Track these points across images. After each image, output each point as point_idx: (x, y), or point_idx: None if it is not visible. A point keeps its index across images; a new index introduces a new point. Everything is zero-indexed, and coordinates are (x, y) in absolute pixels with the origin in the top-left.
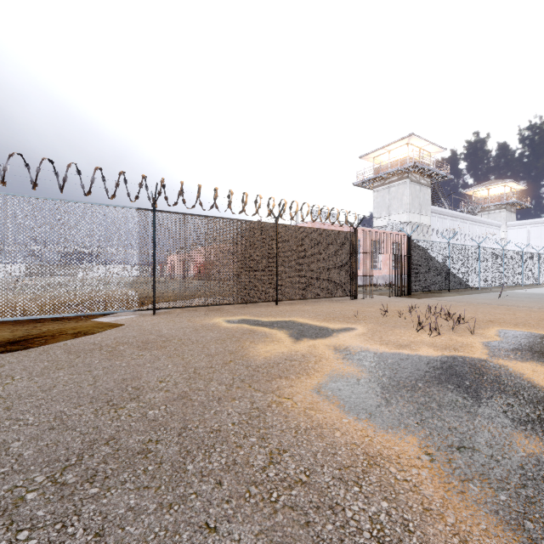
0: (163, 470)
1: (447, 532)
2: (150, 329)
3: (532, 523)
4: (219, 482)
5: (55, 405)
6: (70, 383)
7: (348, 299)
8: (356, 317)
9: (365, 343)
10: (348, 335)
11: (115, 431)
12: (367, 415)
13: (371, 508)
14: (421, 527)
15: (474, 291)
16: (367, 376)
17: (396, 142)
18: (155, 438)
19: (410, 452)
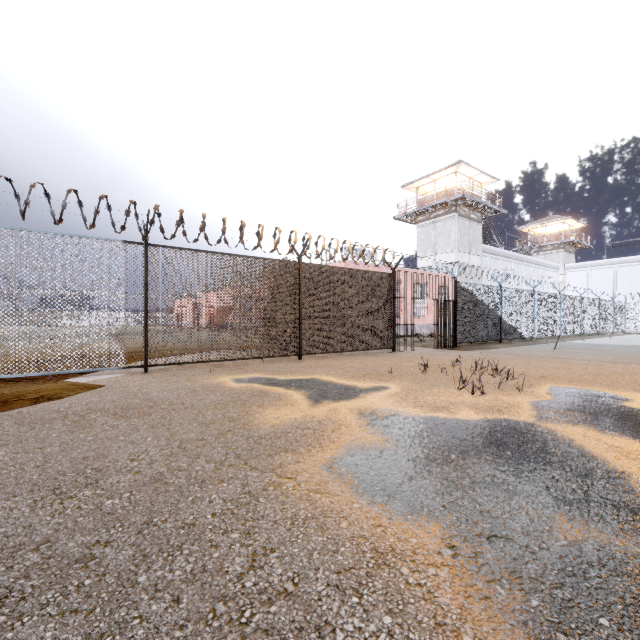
0: (104, 584)
1: None
2: (135, 391)
3: (566, 636)
4: (177, 598)
5: None
6: (11, 465)
7: (384, 352)
8: (391, 373)
9: (396, 406)
10: (377, 395)
11: (52, 530)
12: (385, 497)
13: (369, 627)
14: None
15: (529, 342)
16: (392, 447)
17: (443, 170)
18: (105, 538)
19: (429, 545)
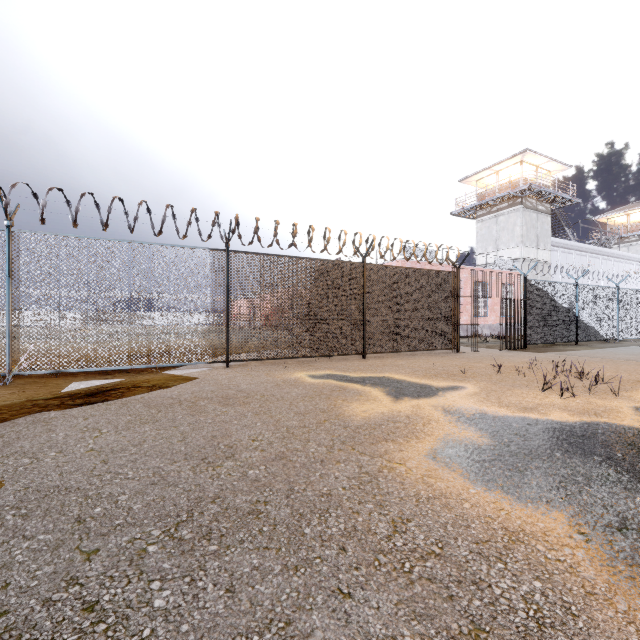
0: (279, 532)
1: (619, 619)
2: (227, 383)
3: None
4: (343, 548)
5: (150, 461)
6: (159, 439)
7: (448, 353)
8: (463, 374)
9: (479, 405)
10: (457, 394)
11: (218, 489)
12: (498, 486)
13: (521, 587)
14: (586, 611)
15: (611, 345)
16: (490, 443)
17: (506, 160)
18: (262, 499)
19: (558, 530)
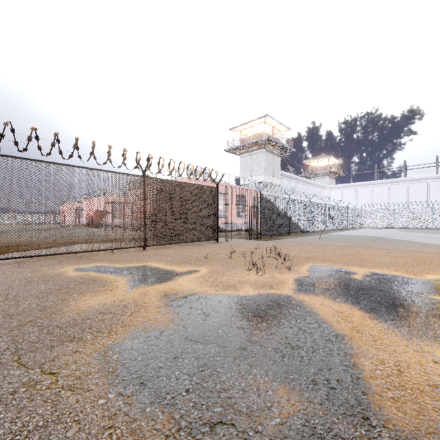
0: None
1: None
2: None
3: None
4: None
5: None
6: None
7: (211, 243)
8: (207, 259)
9: (197, 286)
10: (187, 278)
11: None
12: (136, 386)
13: None
14: None
15: (306, 234)
16: (174, 327)
17: (256, 120)
18: None
19: None
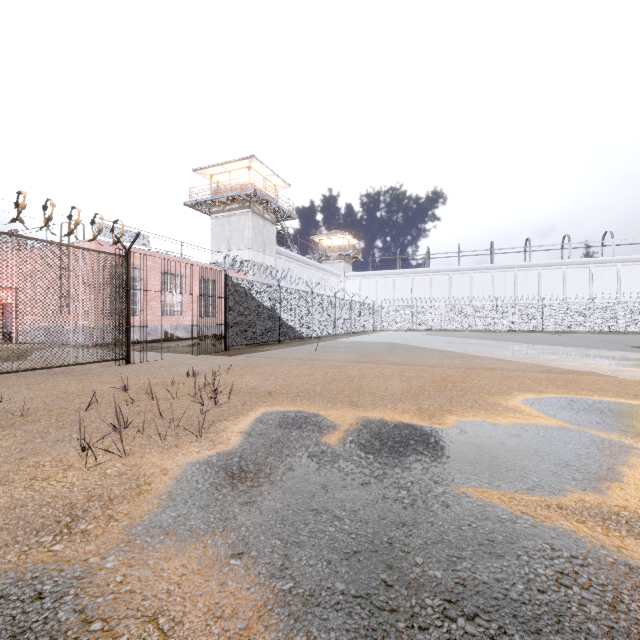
0: None
1: None
2: None
3: None
4: None
5: None
6: None
7: (111, 365)
8: (22, 417)
9: None
10: None
11: None
12: None
13: None
14: None
15: (305, 342)
16: None
17: (236, 161)
18: None
19: None
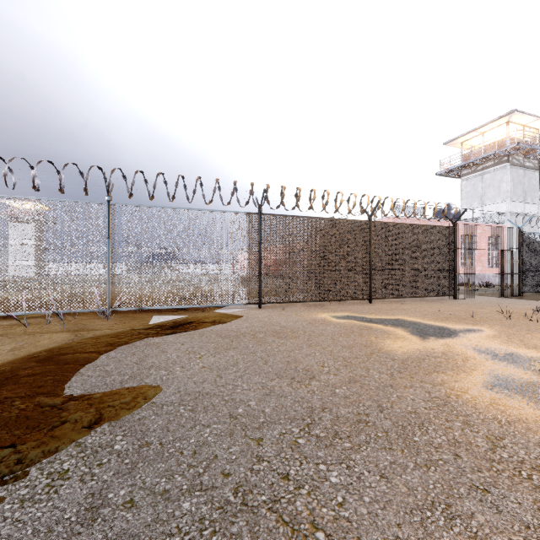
0: (393, 438)
1: None
2: (268, 321)
3: None
4: (456, 454)
5: (252, 377)
6: (247, 361)
7: (445, 299)
8: (472, 318)
9: (506, 346)
10: (478, 336)
11: (320, 402)
12: None
13: None
14: None
15: None
16: (538, 379)
17: (492, 122)
18: (361, 411)
19: None
